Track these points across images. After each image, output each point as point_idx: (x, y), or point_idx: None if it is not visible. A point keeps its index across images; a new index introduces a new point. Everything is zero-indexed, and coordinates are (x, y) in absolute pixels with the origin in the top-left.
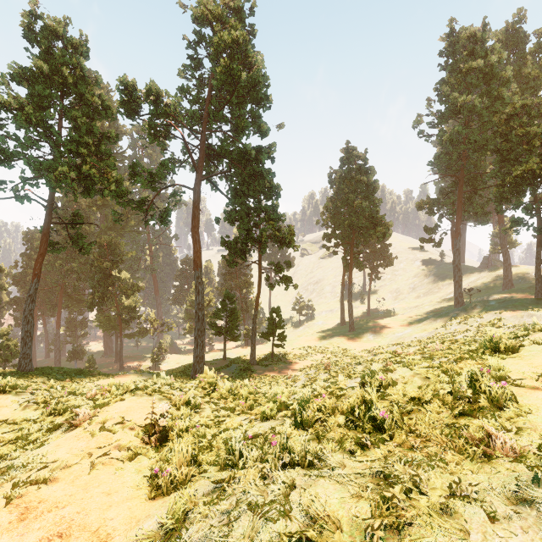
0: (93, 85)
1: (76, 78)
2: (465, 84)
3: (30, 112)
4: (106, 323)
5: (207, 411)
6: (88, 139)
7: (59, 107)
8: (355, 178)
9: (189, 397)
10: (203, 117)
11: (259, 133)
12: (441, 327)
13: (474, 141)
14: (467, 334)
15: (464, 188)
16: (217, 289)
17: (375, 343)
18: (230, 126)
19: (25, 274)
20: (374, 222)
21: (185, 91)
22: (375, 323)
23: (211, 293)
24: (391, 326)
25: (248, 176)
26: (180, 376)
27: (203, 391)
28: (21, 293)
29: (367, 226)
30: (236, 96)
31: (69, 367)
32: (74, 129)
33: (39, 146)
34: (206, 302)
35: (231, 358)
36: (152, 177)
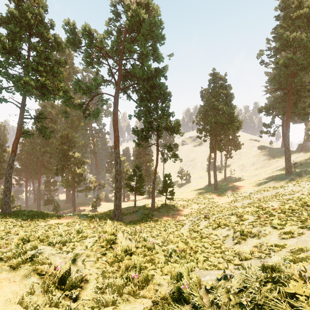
0: (49, 29)
1: (37, 22)
2: (293, 27)
3: (4, 40)
4: (66, 183)
5: (90, 288)
6: (45, 61)
7: (25, 40)
8: (218, 92)
9: (68, 269)
10: (121, 50)
11: (157, 58)
12: (280, 188)
13: (301, 64)
14: (302, 193)
15: (291, 97)
16: (131, 163)
17: (232, 198)
18: (138, 56)
19: (21, 154)
20: (231, 120)
21: (109, 32)
22: (231, 185)
23: (128, 166)
24: (242, 187)
25: (150, 87)
26: (105, 218)
27: (98, 250)
28: (19, 165)
29: (226, 122)
30: (142, 35)
31: (46, 209)
32: (36, 56)
33: (13, 66)
34: (125, 171)
35: (139, 206)
36: (87, 88)
